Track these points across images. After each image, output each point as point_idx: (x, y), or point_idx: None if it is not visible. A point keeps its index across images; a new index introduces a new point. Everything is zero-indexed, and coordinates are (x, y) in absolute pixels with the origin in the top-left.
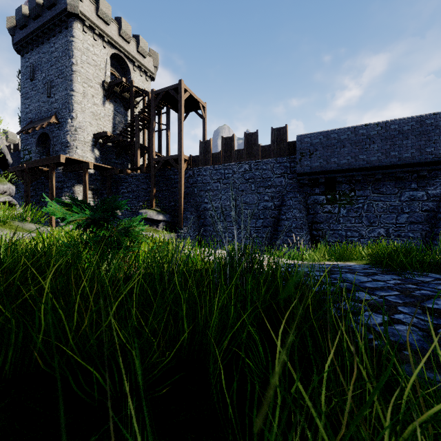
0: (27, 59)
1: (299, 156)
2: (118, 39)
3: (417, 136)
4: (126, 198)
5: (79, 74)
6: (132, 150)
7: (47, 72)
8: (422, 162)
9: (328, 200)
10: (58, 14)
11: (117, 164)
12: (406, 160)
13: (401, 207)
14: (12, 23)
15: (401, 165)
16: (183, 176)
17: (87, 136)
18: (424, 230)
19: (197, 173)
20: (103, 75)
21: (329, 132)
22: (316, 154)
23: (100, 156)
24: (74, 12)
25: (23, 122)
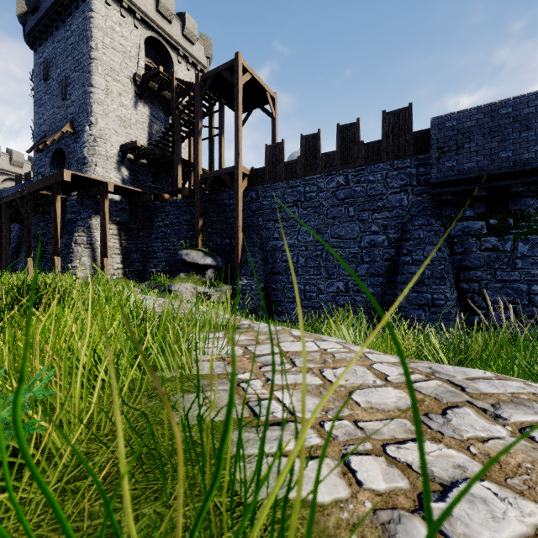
0: (41, 54)
1: (436, 154)
2: (156, 17)
3: None
4: (162, 235)
5: (100, 62)
6: (173, 168)
7: (62, 67)
8: None
9: (491, 229)
10: None
11: (154, 189)
12: None
13: None
14: (23, 9)
15: None
16: (241, 199)
17: (110, 149)
18: None
19: (262, 195)
20: (135, 66)
21: (496, 105)
22: (470, 146)
23: (129, 178)
24: None
25: (37, 137)
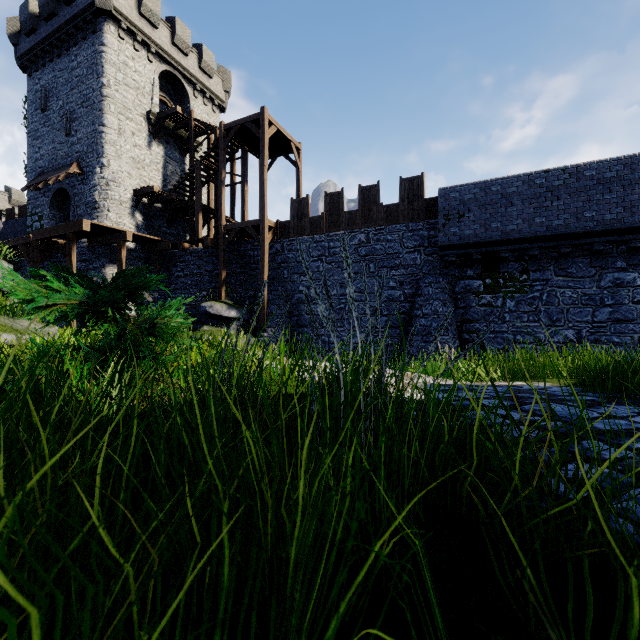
0: (37, 80)
1: (442, 220)
2: (171, 50)
3: (626, 186)
4: (182, 285)
5: (113, 100)
6: (192, 214)
7: (65, 99)
8: (634, 228)
9: (487, 287)
10: (82, 12)
11: (169, 235)
12: (608, 224)
13: (600, 297)
14: (15, 27)
15: (601, 232)
16: (267, 252)
17: (124, 193)
18: (637, 332)
19: (288, 248)
20: (149, 103)
21: (489, 183)
22: (469, 216)
23: (144, 223)
24: (104, 7)
25: (31, 173)
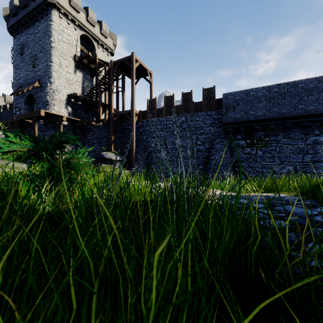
0: (18, 39)
1: (225, 110)
2: (86, 24)
3: (320, 92)
4: (91, 143)
5: (56, 49)
6: (96, 107)
7: (32, 49)
8: None
9: (247, 144)
10: (40, 4)
11: (85, 118)
12: (311, 111)
13: (306, 149)
14: (7, 12)
15: (307, 116)
16: (135, 126)
17: (62, 97)
18: None
19: (145, 124)
20: (75, 50)
21: (249, 91)
22: (238, 107)
23: (72, 112)
24: (52, 2)
25: (15, 86)
